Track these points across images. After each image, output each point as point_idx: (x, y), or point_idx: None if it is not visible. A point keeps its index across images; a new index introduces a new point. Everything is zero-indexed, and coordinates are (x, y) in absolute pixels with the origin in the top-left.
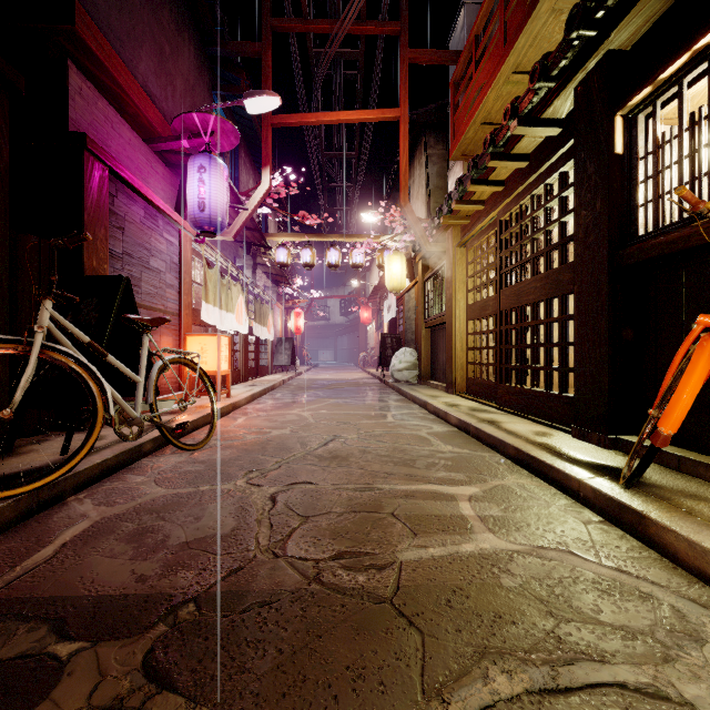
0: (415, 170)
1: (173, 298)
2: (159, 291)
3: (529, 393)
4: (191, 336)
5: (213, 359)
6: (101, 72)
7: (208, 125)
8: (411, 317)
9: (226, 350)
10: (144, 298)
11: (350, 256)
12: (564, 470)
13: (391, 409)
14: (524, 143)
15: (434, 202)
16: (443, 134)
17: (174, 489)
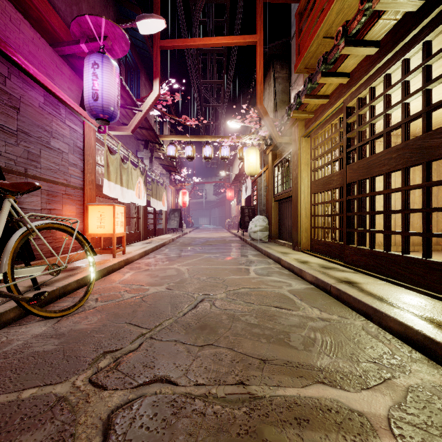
0: (265, 90)
1: (77, 175)
2: (61, 167)
3: (382, 255)
4: (92, 206)
5: (109, 224)
6: None
7: (101, 30)
8: (262, 194)
9: (122, 216)
10: (44, 173)
11: (219, 151)
12: None
13: (251, 264)
14: (378, 27)
15: (279, 111)
16: (286, 63)
17: None
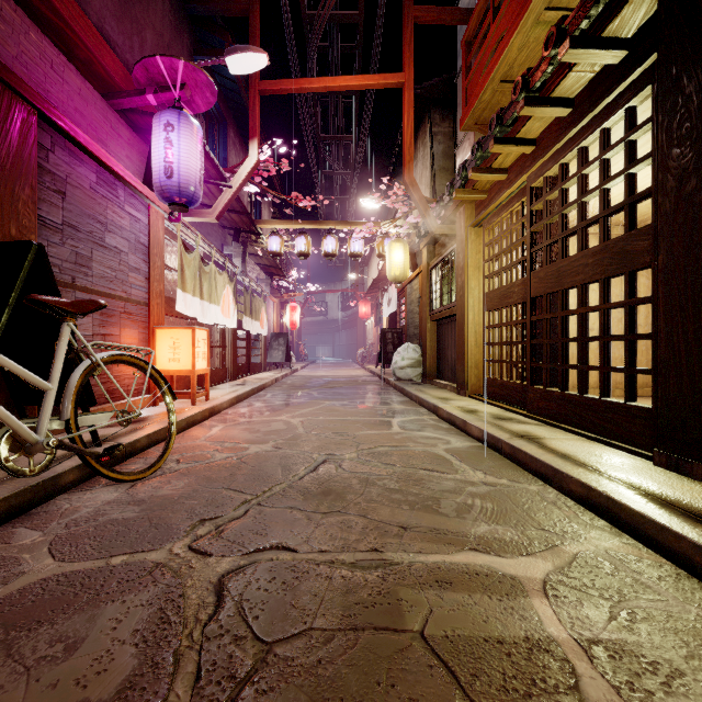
0: (418, 152)
1: (139, 285)
2: (118, 274)
3: (576, 400)
4: (161, 329)
5: (187, 357)
6: None
7: (176, 75)
8: (413, 310)
9: (204, 345)
10: (97, 282)
11: (347, 245)
12: (693, 539)
13: (395, 415)
14: (569, 81)
15: (439, 184)
16: (449, 111)
17: (70, 563)
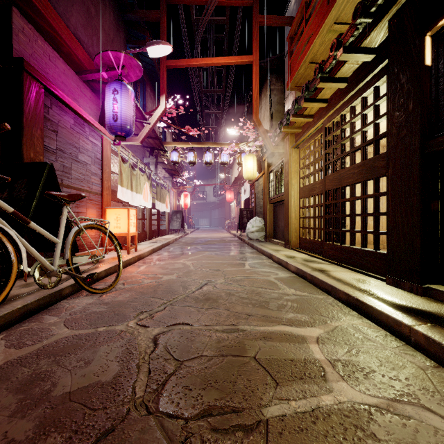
0: (262, 100)
1: (97, 183)
2: (85, 177)
3: (349, 249)
4: (109, 209)
5: (125, 225)
6: (40, 19)
7: (119, 61)
8: (259, 197)
9: (134, 218)
10: (74, 182)
11: (219, 157)
12: (393, 316)
13: (247, 259)
14: (345, 69)
15: (275, 121)
16: (281, 76)
17: (77, 330)
